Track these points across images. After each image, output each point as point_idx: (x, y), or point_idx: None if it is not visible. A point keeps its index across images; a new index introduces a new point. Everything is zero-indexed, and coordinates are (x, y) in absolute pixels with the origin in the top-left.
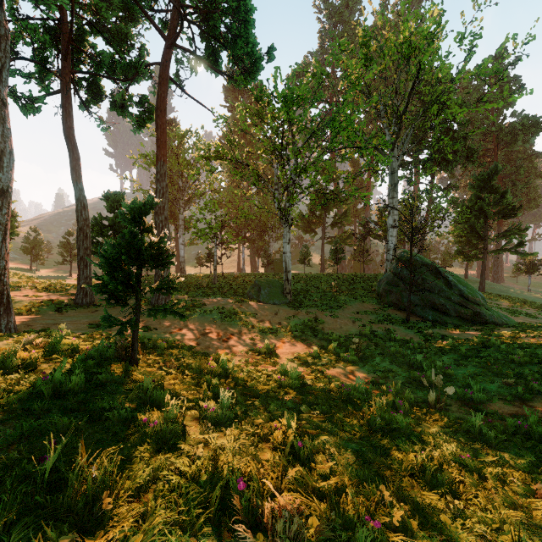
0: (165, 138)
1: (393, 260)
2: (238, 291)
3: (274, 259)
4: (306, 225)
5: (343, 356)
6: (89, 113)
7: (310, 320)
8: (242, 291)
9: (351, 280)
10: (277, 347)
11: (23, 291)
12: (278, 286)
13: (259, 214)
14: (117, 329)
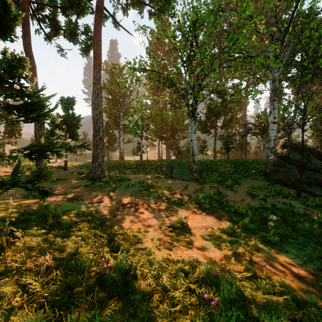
0: (100, 51)
1: (283, 145)
2: (156, 170)
3: (182, 150)
4: (203, 127)
5: (261, 234)
6: (50, 41)
7: (214, 193)
8: (159, 170)
9: (239, 163)
10: (189, 220)
11: (3, 168)
12: (186, 166)
13: (172, 121)
14: (48, 199)
